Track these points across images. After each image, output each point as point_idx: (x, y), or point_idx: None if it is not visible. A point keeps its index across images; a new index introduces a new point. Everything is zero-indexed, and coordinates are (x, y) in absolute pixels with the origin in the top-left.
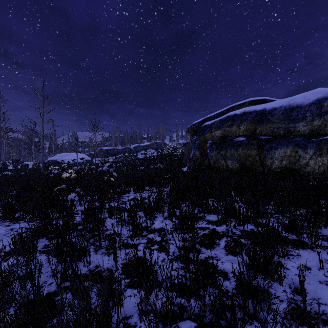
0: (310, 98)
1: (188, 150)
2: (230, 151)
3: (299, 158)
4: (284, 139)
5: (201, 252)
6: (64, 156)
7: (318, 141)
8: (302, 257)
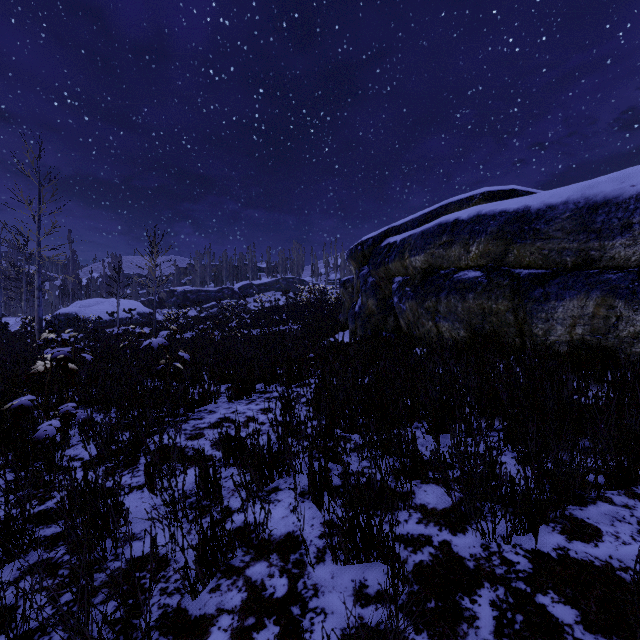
0: (637, 183)
1: (351, 296)
2: (448, 302)
3: (616, 321)
4: (576, 277)
5: None
6: (92, 304)
7: None
8: None
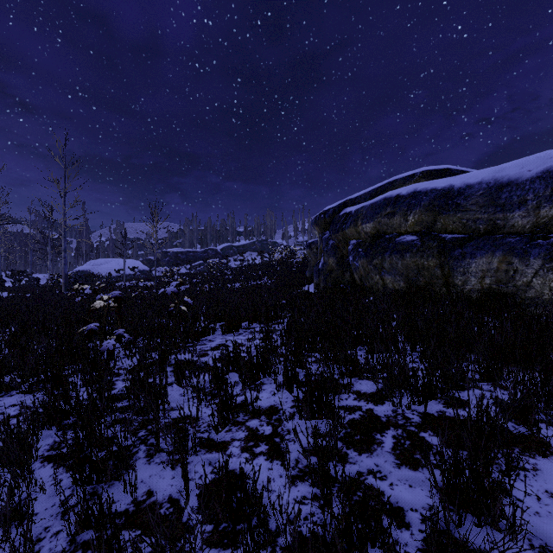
0: (532, 168)
1: (316, 256)
2: (391, 260)
3: (514, 273)
4: (486, 240)
5: (349, 461)
6: (102, 263)
7: (548, 245)
8: (544, 473)
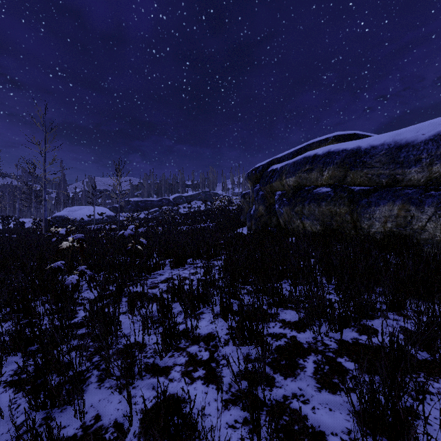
0: (426, 132)
1: (248, 204)
2: (309, 208)
3: (411, 219)
4: (388, 191)
5: (275, 385)
6: (76, 210)
7: (439, 195)
8: None
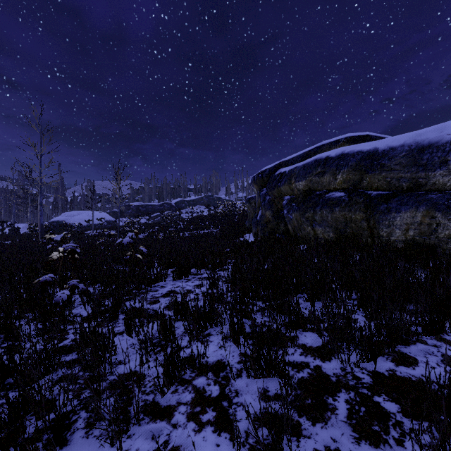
0: None
1: (254, 209)
2: (321, 214)
3: (436, 226)
4: (409, 196)
5: (303, 434)
6: (75, 215)
7: None
8: None
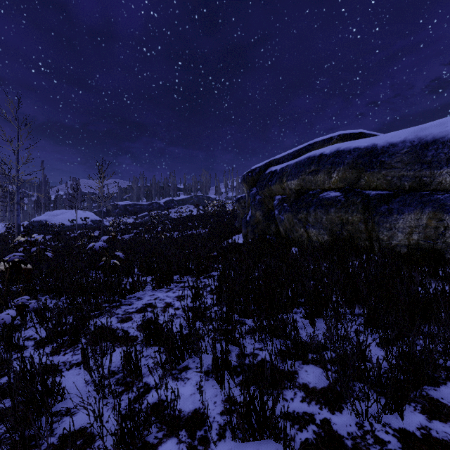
0: None
1: (244, 209)
2: (315, 215)
3: (444, 230)
4: (413, 197)
5: None
6: (58, 214)
7: None
8: None
